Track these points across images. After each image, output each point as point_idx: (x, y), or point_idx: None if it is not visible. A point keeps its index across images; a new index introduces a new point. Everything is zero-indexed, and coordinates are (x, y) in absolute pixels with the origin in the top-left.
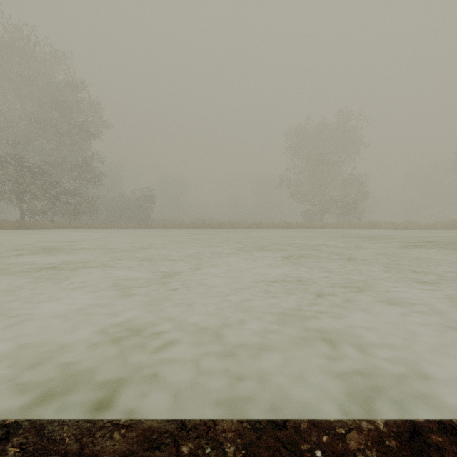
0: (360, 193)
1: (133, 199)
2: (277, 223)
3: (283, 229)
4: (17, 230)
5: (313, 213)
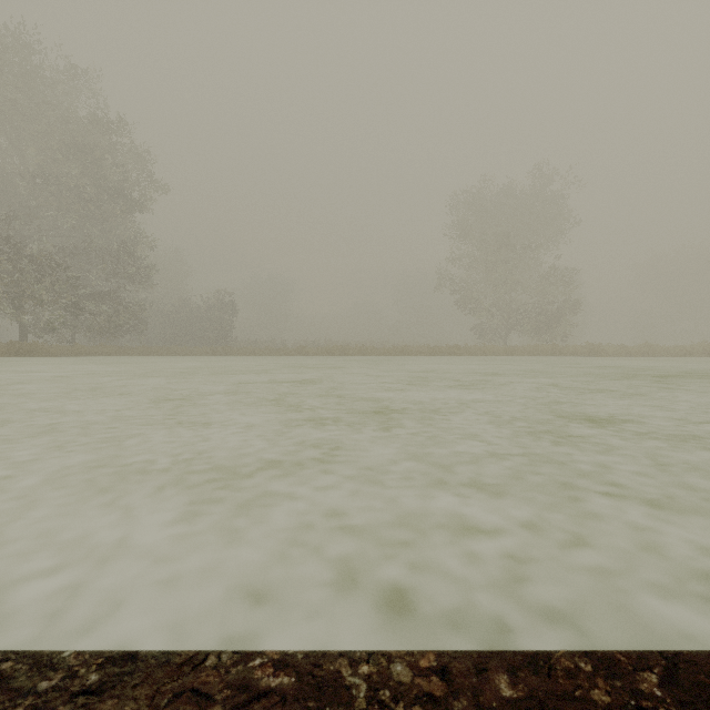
0: (568, 299)
1: (204, 309)
2: (435, 346)
3: (445, 356)
4: (11, 357)
5: (491, 330)
